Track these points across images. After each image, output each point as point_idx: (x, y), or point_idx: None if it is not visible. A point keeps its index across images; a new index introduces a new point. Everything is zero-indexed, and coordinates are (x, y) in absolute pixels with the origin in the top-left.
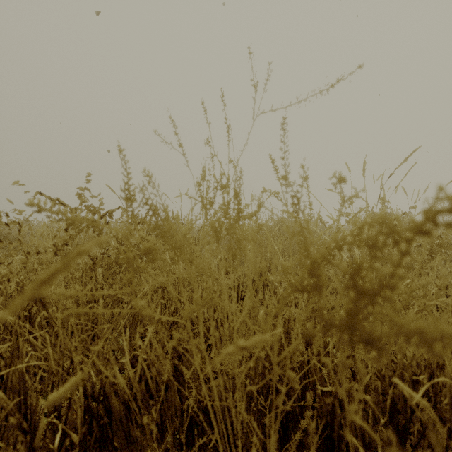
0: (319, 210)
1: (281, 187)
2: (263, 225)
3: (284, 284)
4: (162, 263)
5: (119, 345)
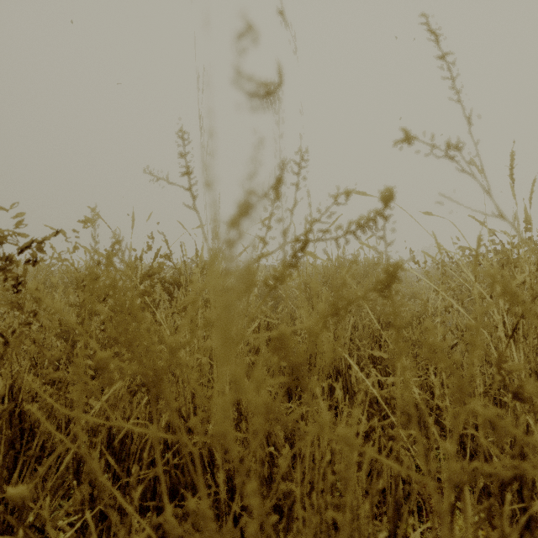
0: (480, 232)
1: (468, 125)
2: (324, 267)
3: (356, 358)
4: (156, 333)
5: (27, 533)
